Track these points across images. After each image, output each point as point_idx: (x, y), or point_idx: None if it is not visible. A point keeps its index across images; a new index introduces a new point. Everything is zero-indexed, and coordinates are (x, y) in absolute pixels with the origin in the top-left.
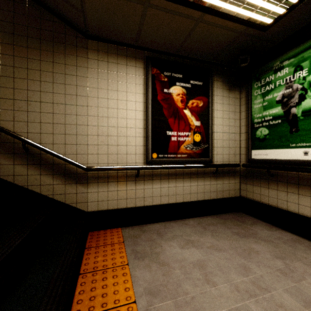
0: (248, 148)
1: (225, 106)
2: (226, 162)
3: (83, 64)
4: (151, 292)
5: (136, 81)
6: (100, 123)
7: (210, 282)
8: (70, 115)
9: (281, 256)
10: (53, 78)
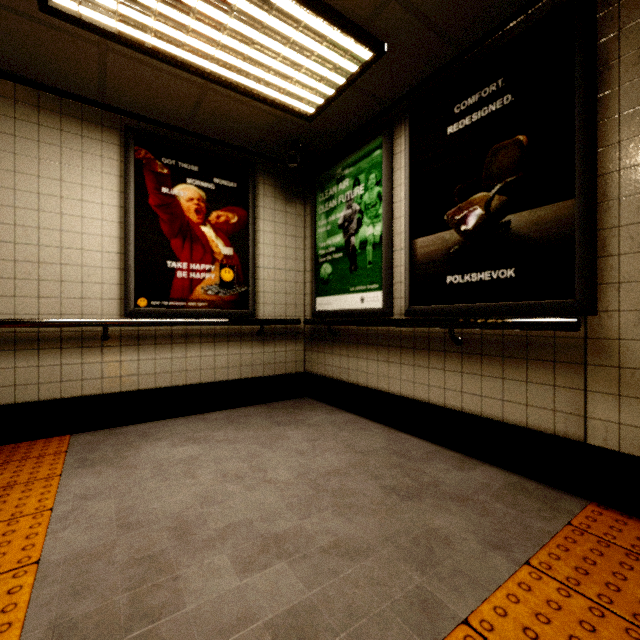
0: (312, 295)
1: (279, 226)
2: (281, 316)
3: None
4: (86, 496)
5: (103, 168)
6: (20, 237)
7: (190, 475)
8: None
9: (316, 439)
10: None
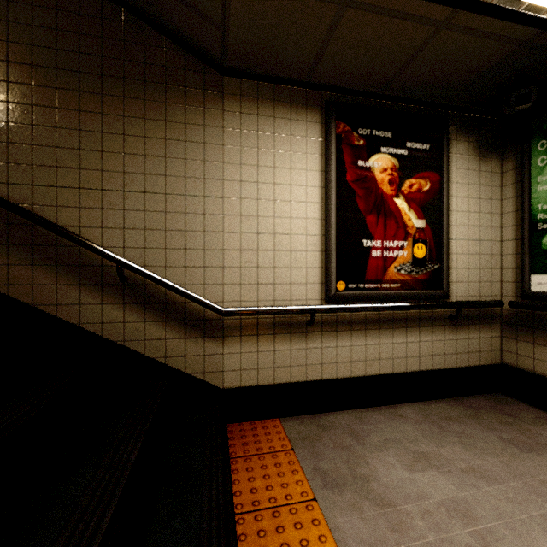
0: (521, 271)
1: (472, 188)
2: (475, 296)
3: (215, 121)
4: None
5: (307, 149)
6: (244, 227)
7: None
8: (193, 215)
9: None
10: (166, 150)
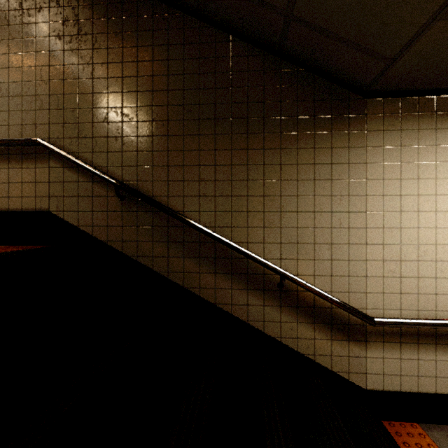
0: None
1: None
2: None
3: (358, 142)
4: None
5: None
6: (387, 238)
7: None
8: (338, 229)
9: None
10: (314, 173)
